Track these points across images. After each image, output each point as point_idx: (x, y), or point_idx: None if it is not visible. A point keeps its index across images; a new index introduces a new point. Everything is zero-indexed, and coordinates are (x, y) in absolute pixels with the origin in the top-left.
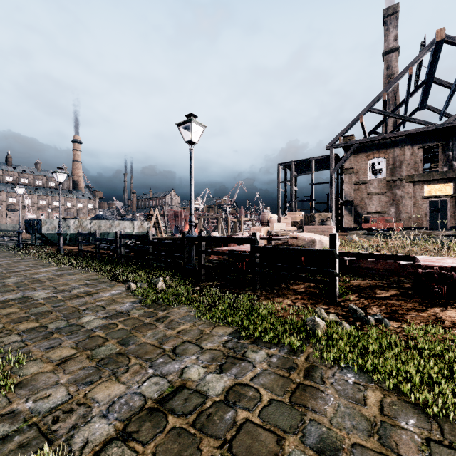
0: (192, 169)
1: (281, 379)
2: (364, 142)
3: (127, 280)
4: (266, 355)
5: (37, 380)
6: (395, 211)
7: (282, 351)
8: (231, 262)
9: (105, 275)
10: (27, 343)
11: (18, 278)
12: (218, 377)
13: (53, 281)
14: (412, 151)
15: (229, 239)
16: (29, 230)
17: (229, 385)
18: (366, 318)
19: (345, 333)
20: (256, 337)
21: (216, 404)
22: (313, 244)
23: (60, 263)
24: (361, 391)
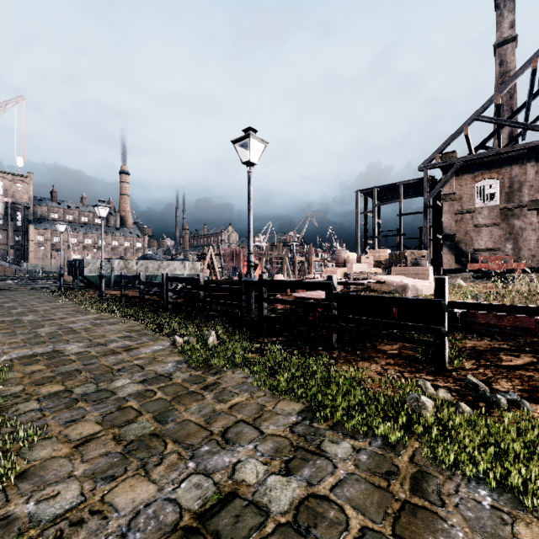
0: (251, 197)
1: (376, 491)
2: (470, 160)
3: (173, 332)
4: (351, 448)
5: (46, 469)
6: (512, 247)
7: (374, 444)
8: (299, 312)
9: (148, 326)
10: (45, 413)
11: (53, 327)
12: (283, 482)
13: (89, 331)
14: (537, 169)
15: (297, 284)
16: (71, 272)
17: (300, 496)
18: (494, 397)
19: (466, 421)
20: (336, 419)
21: (281, 529)
22: (404, 289)
23: (100, 311)
24: (507, 524)
